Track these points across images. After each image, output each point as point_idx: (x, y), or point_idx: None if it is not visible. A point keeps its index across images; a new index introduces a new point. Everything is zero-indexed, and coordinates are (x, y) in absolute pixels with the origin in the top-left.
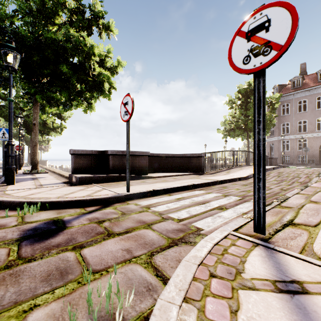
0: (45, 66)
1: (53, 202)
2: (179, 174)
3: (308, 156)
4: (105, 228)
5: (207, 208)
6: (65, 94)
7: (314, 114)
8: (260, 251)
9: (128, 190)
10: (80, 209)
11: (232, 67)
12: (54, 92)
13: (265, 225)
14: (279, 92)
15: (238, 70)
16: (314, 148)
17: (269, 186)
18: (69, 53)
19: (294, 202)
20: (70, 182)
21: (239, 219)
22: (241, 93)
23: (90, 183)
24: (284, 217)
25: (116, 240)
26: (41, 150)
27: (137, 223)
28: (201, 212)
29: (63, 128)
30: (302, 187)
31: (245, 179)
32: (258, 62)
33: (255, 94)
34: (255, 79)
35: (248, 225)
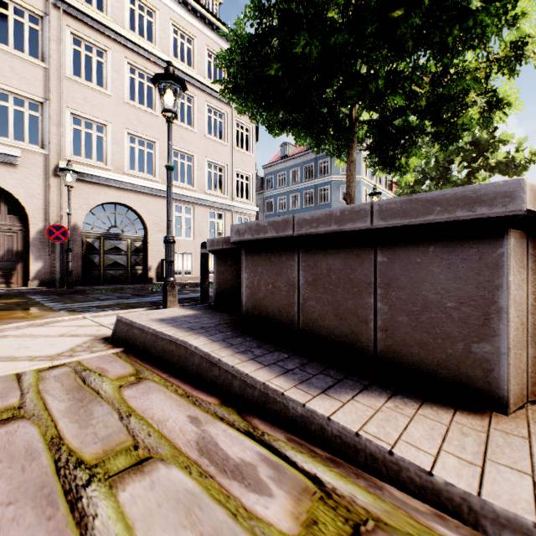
0: (301, 74)
1: None
2: None
3: None
4: None
5: None
6: (361, 107)
7: None
8: None
9: None
10: None
11: None
12: (394, 118)
13: None
14: None
15: None
16: None
17: None
18: None
19: None
20: None
21: None
22: None
23: (123, 345)
24: None
25: None
26: None
27: None
28: None
29: None
30: None
31: None
32: None
33: None
34: None
35: None
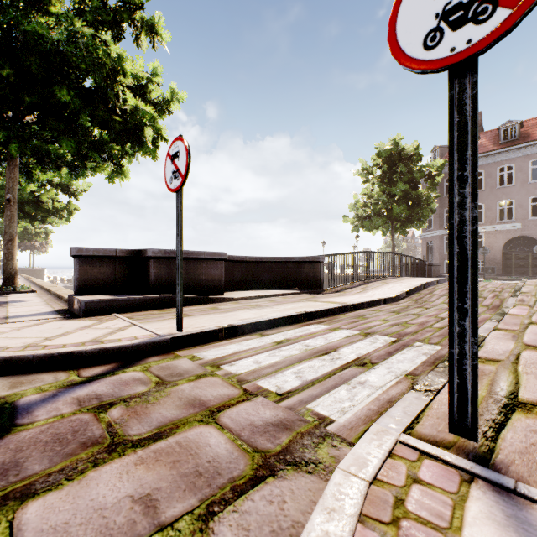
0: (27, 90)
1: (9, 359)
2: (281, 293)
3: (486, 262)
4: (109, 426)
5: (335, 364)
6: (69, 144)
7: (495, 195)
8: (484, 500)
9: (180, 328)
10: (68, 373)
11: (398, 59)
12: (50, 141)
13: (477, 420)
14: (441, 158)
15: (414, 64)
16: (494, 249)
17: (438, 313)
18: (73, 65)
19: (497, 348)
20: (71, 310)
21: (409, 397)
22: (382, 157)
23: (107, 313)
24: (496, 387)
25: (126, 465)
26: (35, 250)
27: (186, 409)
28: (325, 375)
29: (74, 211)
30: (497, 317)
31: (394, 301)
32: (461, 41)
33: (453, 115)
34: (452, 83)
35: (430, 411)
